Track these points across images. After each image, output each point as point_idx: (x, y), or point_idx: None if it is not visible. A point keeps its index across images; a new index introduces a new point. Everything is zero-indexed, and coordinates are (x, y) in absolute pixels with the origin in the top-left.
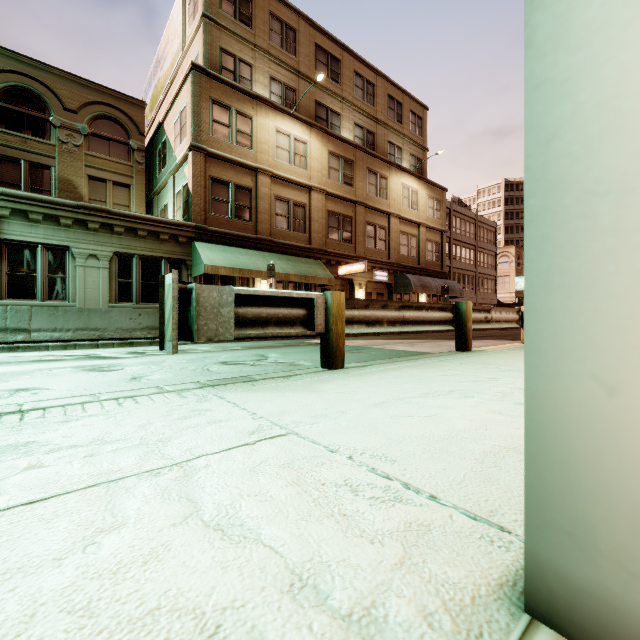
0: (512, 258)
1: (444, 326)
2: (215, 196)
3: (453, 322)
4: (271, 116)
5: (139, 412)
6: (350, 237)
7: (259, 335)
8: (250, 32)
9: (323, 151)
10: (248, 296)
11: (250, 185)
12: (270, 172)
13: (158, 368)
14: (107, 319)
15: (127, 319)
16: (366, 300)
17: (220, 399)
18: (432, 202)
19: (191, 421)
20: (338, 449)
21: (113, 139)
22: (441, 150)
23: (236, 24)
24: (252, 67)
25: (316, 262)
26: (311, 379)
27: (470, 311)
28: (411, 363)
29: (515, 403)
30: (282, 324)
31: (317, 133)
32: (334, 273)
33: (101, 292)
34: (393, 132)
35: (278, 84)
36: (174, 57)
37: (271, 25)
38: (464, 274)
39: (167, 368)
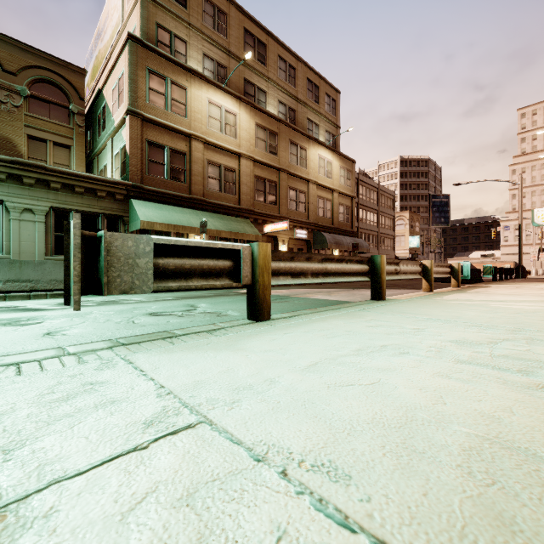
0: (407, 221)
1: (361, 277)
2: (151, 158)
3: (369, 274)
4: (204, 88)
5: (10, 389)
6: (275, 199)
7: (181, 287)
8: (185, 12)
9: (251, 123)
10: (169, 246)
11: (184, 149)
12: (203, 139)
13: (81, 321)
14: (40, 271)
15: (61, 271)
16: (291, 252)
17: (126, 364)
18: (344, 172)
19: (73, 404)
20: (266, 454)
21: (53, 102)
22: (352, 127)
23: (172, 3)
24: (187, 43)
25: (245, 220)
26: (236, 333)
27: (384, 264)
28: (334, 313)
29: (455, 361)
30: (207, 276)
31: (246, 106)
32: (261, 231)
33: (37, 245)
34: (311, 110)
35: (210, 61)
36: (113, 30)
37: (204, 7)
38: (369, 234)
39: (90, 321)
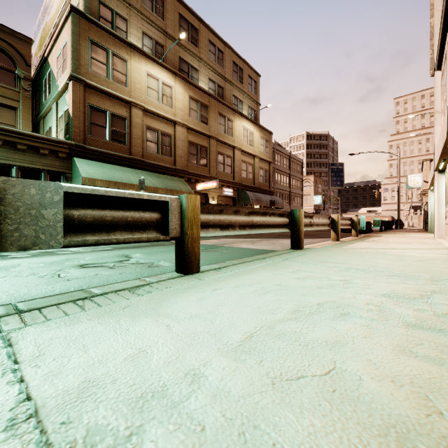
0: (312, 183)
1: (282, 229)
2: (93, 121)
3: (288, 226)
4: (143, 62)
5: None
6: (206, 162)
7: (99, 241)
8: None
9: (185, 95)
10: (87, 196)
11: (125, 115)
12: (142, 106)
13: (1, 275)
14: None
15: None
16: (220, 205)
17: (0, 349)
18: (263, 141)
19: None
20: None
21: None
22: (270, 104)
23: None
24: (127, 21)
25: (179, 179)
26: (161, 291)
27: (302, 217)
28: (261, 263)
29: (405, 324)
30: (132, 228)
31: (180, 81)
32: (193, 188)
33: None
34: (236, 89)
35: (149, 39)
36: (59, 4)
37: None
38: (283, 193)
39: (12, 275)
